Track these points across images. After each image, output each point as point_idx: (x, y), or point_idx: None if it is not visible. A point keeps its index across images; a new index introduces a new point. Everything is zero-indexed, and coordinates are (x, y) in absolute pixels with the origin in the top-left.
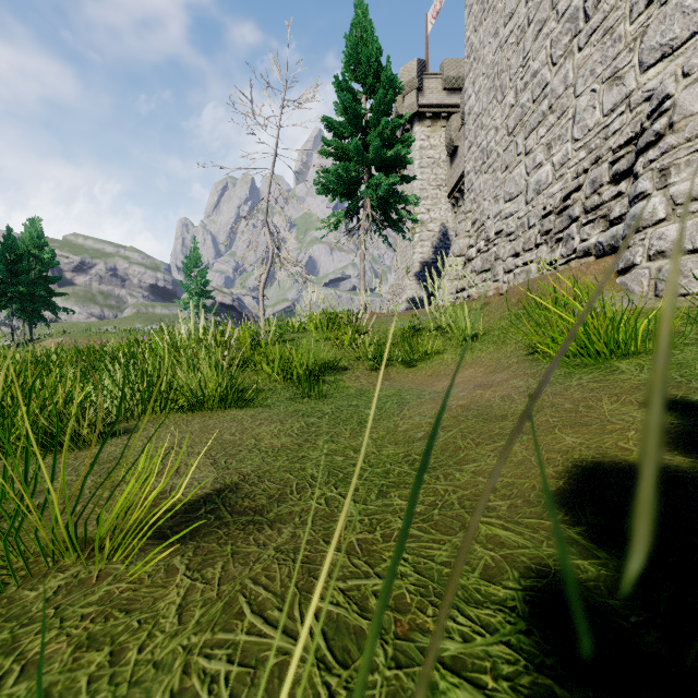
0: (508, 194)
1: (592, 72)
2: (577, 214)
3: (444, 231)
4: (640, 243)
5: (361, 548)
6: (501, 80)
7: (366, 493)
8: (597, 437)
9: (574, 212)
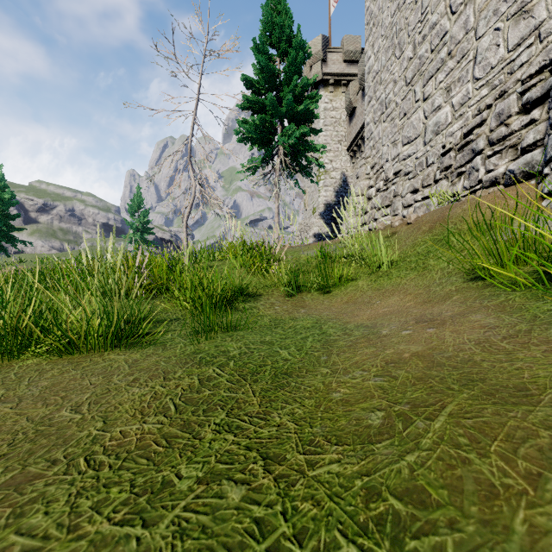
0: (406, 138)
1: (496, 12)
2: (481, 147)
3: (344, 179)
4: None
5: None
6: (399, 37)
7: None
8: None
9: (478, 145)
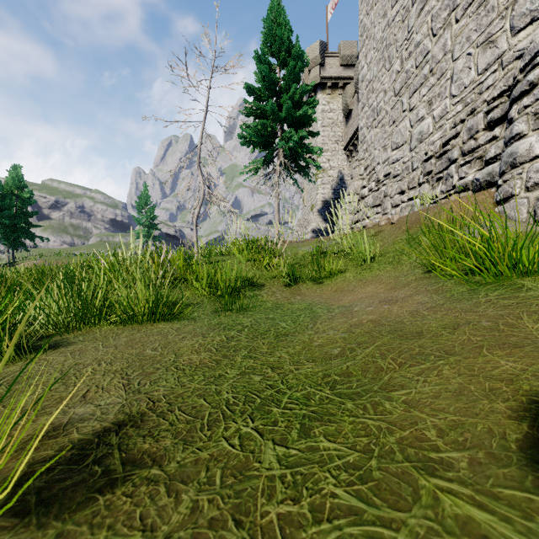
0: (395, 144)
1: (468, 39)
2: (455, 156)
3: (341, 177)
4: (518, 177)
5: (284, 534)
6: (389, 52)
7: (287, 428)
8: (538, 362)
9: (452, 155)
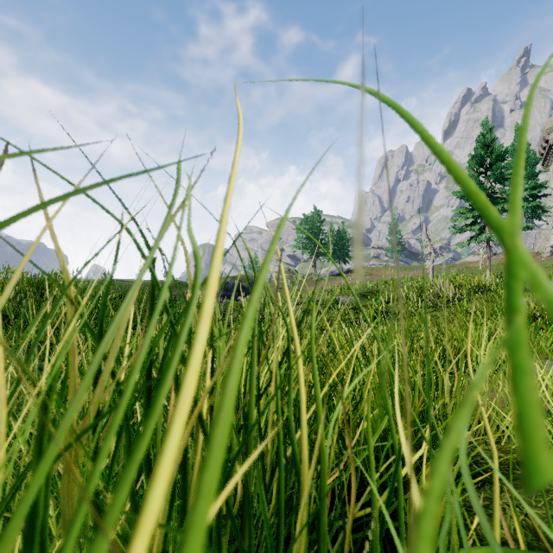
0: None
1: None
2: None
3: None
4: None
5: None
6: None
7: None
8: None
9: None
